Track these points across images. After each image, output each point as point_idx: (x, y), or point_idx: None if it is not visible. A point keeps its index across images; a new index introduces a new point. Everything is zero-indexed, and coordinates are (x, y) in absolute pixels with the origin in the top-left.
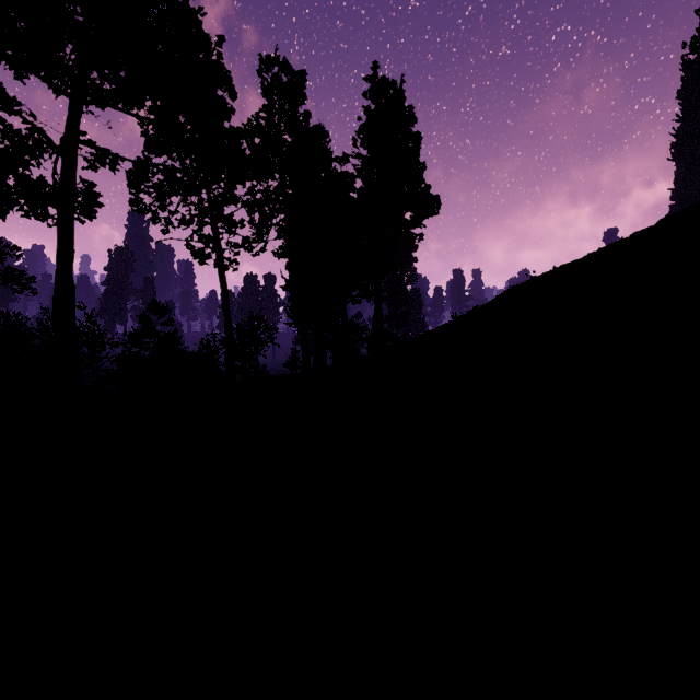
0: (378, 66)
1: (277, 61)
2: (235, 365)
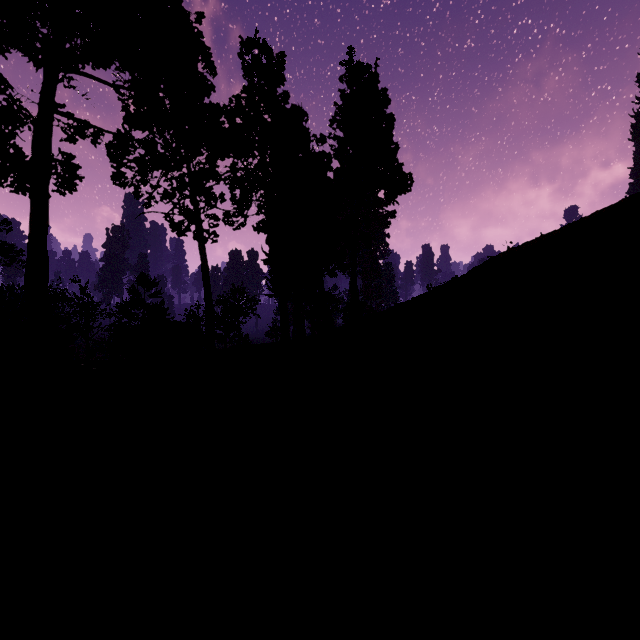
0: (354, 51)
1: (257, 44)
2: (219, 335)
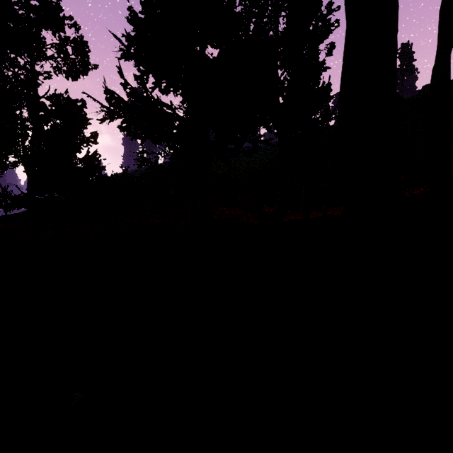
0: None
1: None
2: None
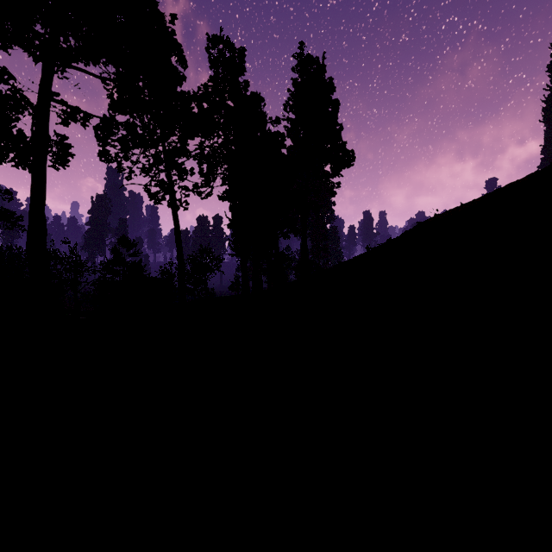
0: (304, 45)
1: (221, 40)
2: (189, 288)
